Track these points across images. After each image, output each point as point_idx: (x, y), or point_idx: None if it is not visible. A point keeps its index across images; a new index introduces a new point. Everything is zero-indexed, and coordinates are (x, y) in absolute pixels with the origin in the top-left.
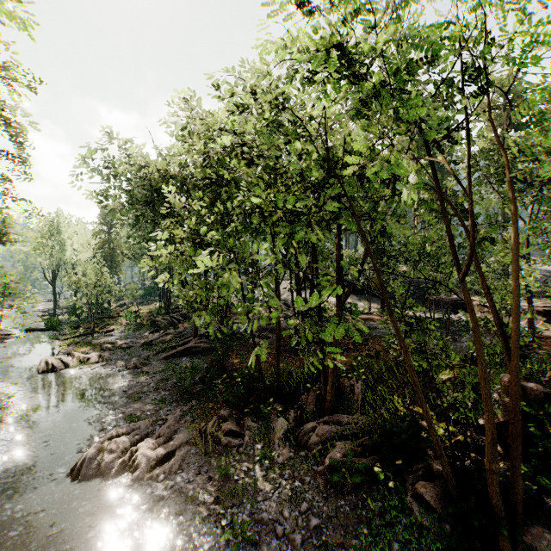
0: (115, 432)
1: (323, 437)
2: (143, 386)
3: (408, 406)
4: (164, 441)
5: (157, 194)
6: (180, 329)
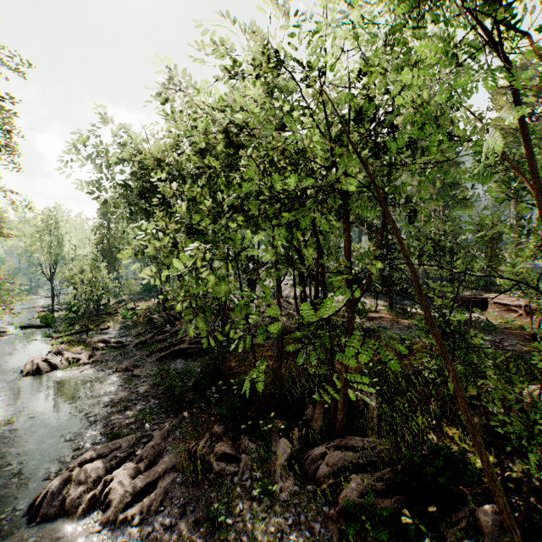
0: (89, 455)
1: (334, 467)
2: (131, 393)
3: (434, 427)
4: (146, 466)
5: (149, 184)
6: (176, 327)
